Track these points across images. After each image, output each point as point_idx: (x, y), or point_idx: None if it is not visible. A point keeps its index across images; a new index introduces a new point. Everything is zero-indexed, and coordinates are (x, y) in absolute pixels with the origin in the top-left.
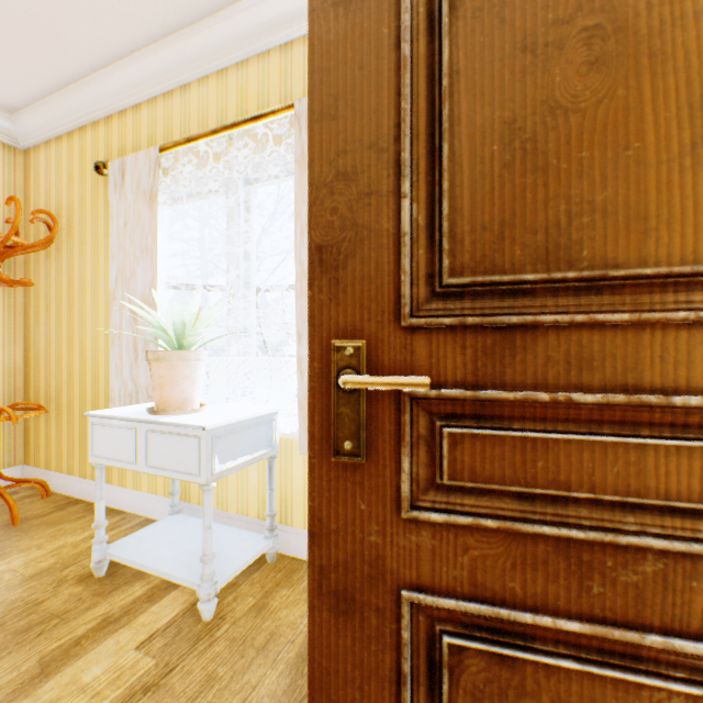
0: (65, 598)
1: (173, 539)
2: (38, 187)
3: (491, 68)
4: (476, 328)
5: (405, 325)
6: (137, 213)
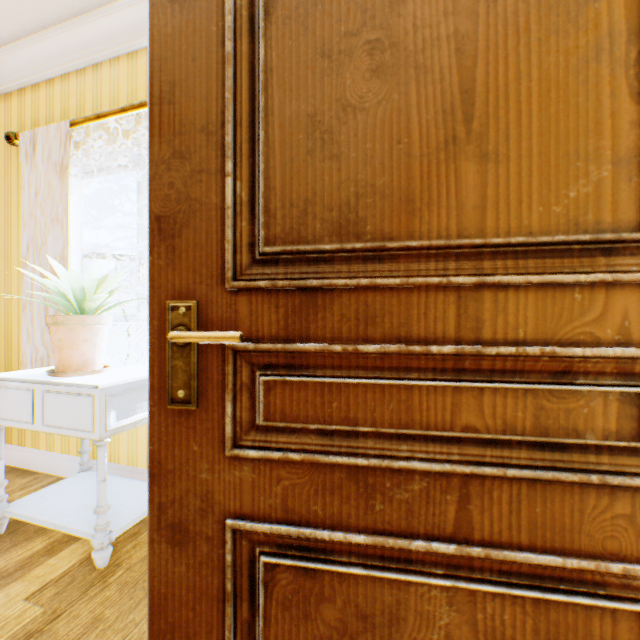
0: None
1: (76, 495)
2: None
3: (298, 68)
4: (287, 291)
5: (229, 287)
6: (48, 184)
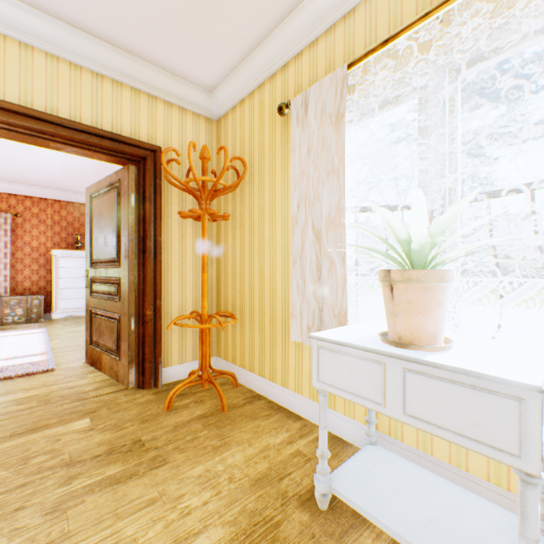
0: (297, 526)
1: (396, 489)
2: (226, 145)
3: None
4: None
5: None
6: (321, 138)
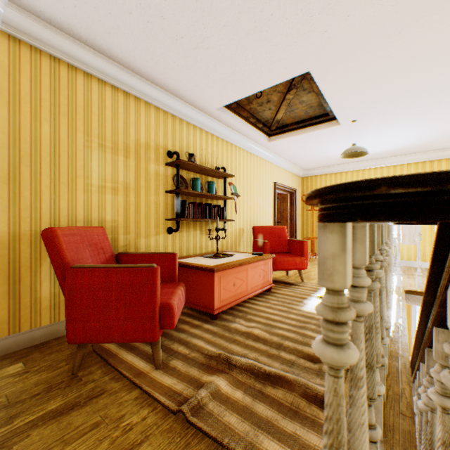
0: None
1: None
2: (307, 186)
3: None
4: None
5: None
6: None
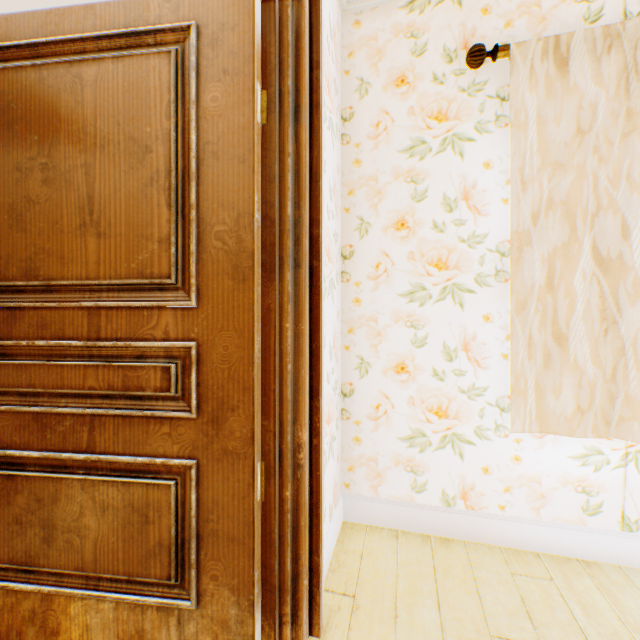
0: None
1: None
2: None
3: (5, 176)
4: (1, 309)
5: None
6: None
